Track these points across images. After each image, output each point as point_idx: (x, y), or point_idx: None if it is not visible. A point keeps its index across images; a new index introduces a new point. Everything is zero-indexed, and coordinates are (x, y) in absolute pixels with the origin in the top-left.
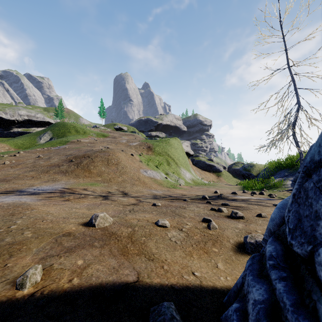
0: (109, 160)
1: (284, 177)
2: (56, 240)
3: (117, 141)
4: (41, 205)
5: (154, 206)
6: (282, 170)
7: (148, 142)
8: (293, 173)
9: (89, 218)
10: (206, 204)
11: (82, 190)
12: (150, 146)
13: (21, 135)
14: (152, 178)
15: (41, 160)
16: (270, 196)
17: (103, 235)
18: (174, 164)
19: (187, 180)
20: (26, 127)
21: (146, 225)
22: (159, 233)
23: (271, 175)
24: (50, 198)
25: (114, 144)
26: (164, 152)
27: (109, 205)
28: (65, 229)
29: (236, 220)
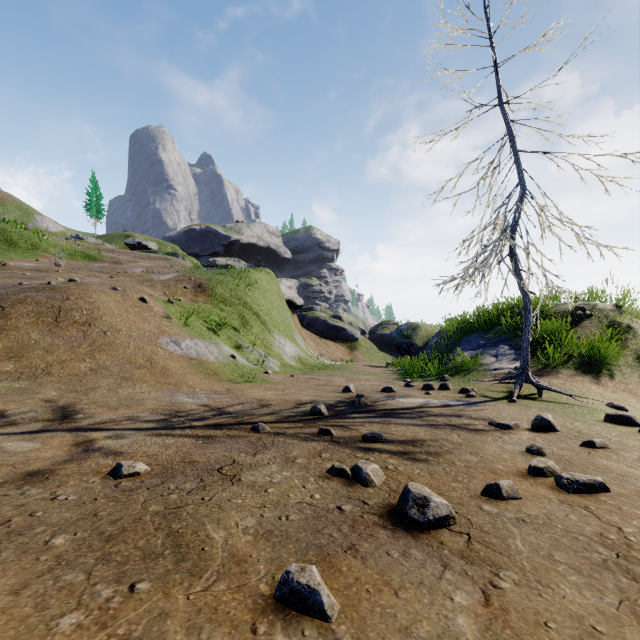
0: (63, 311)
1: (478, 349)
2: None
3: (119, 270)
4: None
5: (114, 477)
6: (472, 336)
7: (199, 275)
8: (495, 340)
9: None
10: (317, 439)
11: None
12: (203, 284)
13: None
14: (193, 358)
15: None
16: (467, 394)
17: None
18: (259, 325)
19: (288, 359)
20: None
21: None
22: None
23: (453, 345)
24: None
25: (109, 275)
26: (235, 298)
27: None
28: None
29: (430, 544)
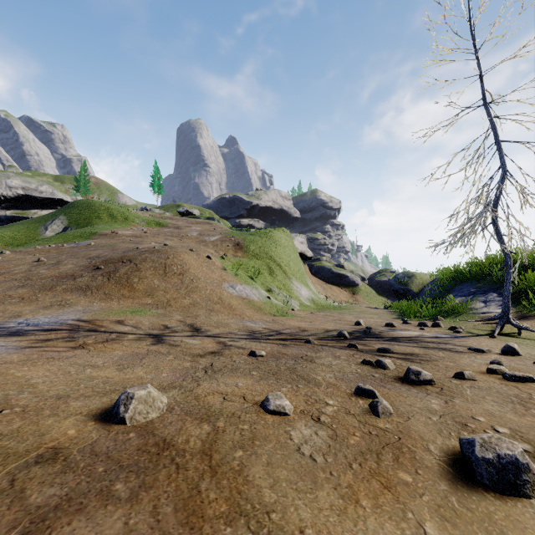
0: (167, 266)
1: (468, 295)
2: (12, 482)
3: (182, 234)
4: (17, 361)
5: (253, 356)
6: (464, 284)
7: (236, 236)
8: (485, 289)
9: (116, 395)
10: (348, 349)
11: (113, 325)
12: (240, 243)
13: (11, 222)
14: (245, 298)
15: (42, 266)
16: (455, 330)
17: (142, 451)
18: (282, 274)
19: (304, 300)
20: (22, 208)
21: (242, 412)
22: (273, 434)
23: (446, 292)
24: (45, 344)
25: (178, 238)
26: (263, 253)
27: (164, 355)
28: (50, 435)
29: (421, 389)
